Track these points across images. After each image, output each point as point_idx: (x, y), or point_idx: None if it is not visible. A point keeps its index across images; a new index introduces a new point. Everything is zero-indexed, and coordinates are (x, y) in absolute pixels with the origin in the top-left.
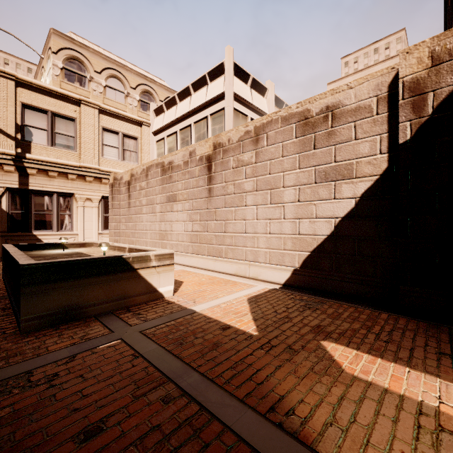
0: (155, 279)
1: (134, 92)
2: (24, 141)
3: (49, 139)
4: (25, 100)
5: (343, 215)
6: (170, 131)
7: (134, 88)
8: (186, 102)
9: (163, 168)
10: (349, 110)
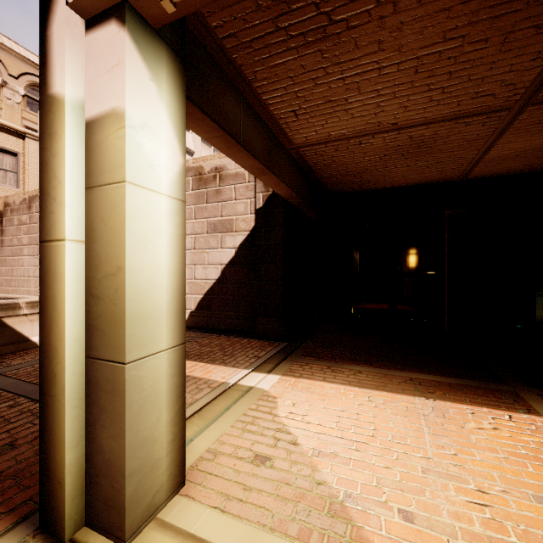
0: (27, 327)
1: (15, 82)
2: None
3: None
4: None
5: (227, 262)
6: None
7: (15, 77)
8: None
9: None
10: (231, 174)
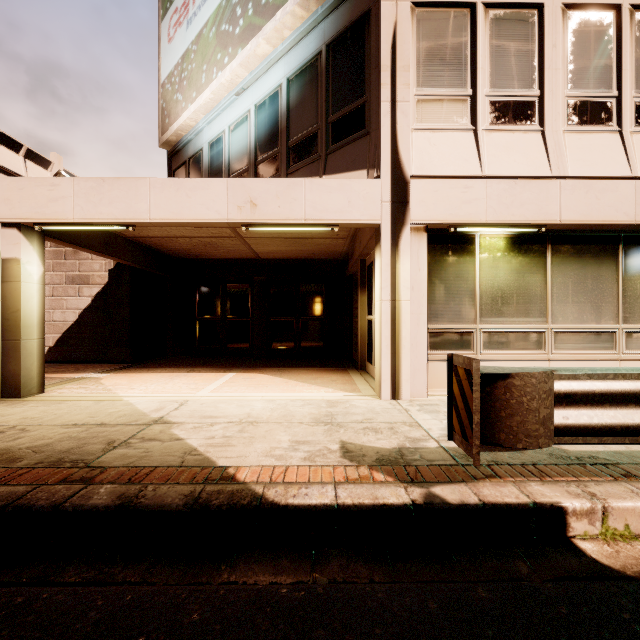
0: None
1: None
2: None
3: None
4: None
5: (85, 308)
6: None
7: None
8: None
9: None
10: None
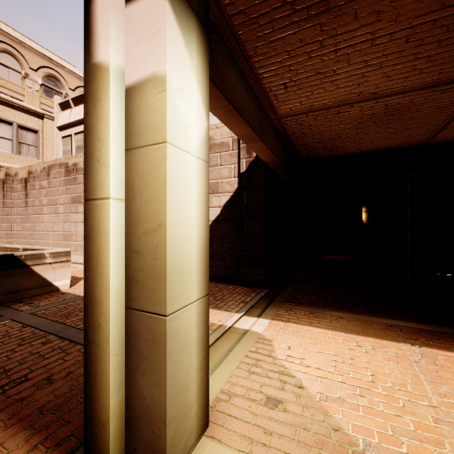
0: (50, 274)
1: (34, 74)
2: None
3: None
4: None
5: (213, 219)
6: (79, 129)
7: (34, 70)
8: None
9: (67, 169)
10: (216, 144)
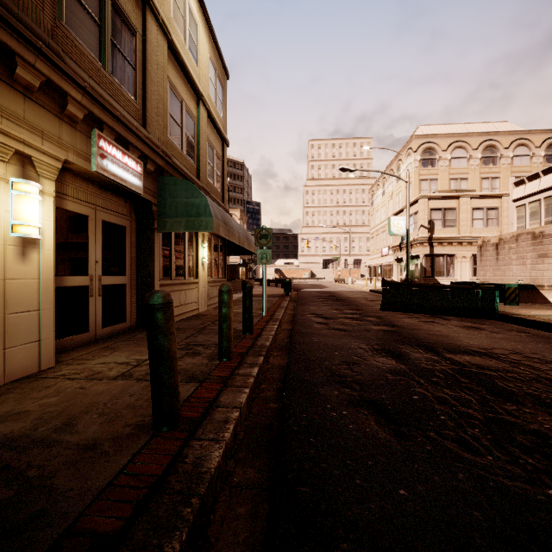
0: (546, 294)
1: (475, 152)
2: (431, 228)
3: (442, 224)
4: (431, 206)
5: None
6: (532, 199)
7: (475, 149)
8: (551, 177)
9: (533, 236)
10: None
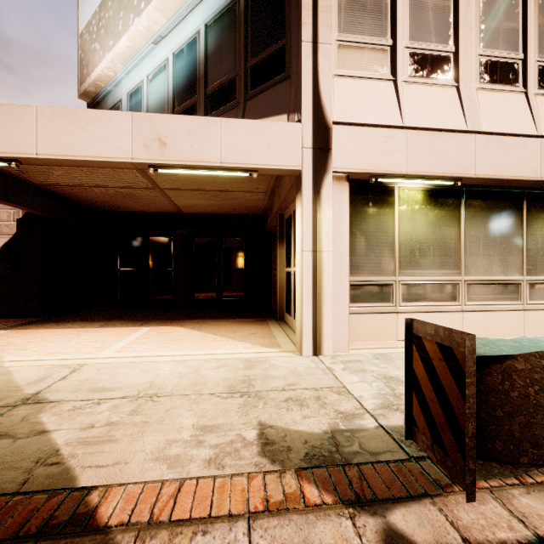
0: None
1: None
2: None
3: None
4: None
5: None
6: None
7: None
8: None
9: None
10: None
